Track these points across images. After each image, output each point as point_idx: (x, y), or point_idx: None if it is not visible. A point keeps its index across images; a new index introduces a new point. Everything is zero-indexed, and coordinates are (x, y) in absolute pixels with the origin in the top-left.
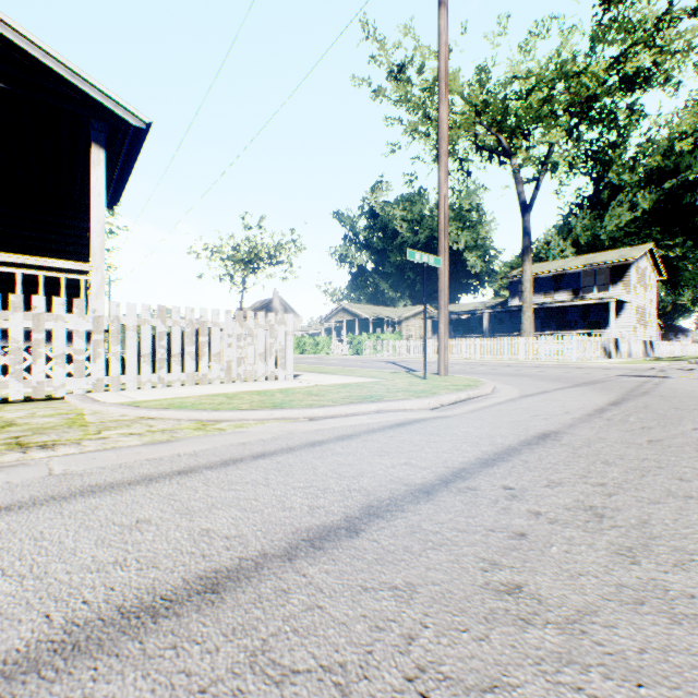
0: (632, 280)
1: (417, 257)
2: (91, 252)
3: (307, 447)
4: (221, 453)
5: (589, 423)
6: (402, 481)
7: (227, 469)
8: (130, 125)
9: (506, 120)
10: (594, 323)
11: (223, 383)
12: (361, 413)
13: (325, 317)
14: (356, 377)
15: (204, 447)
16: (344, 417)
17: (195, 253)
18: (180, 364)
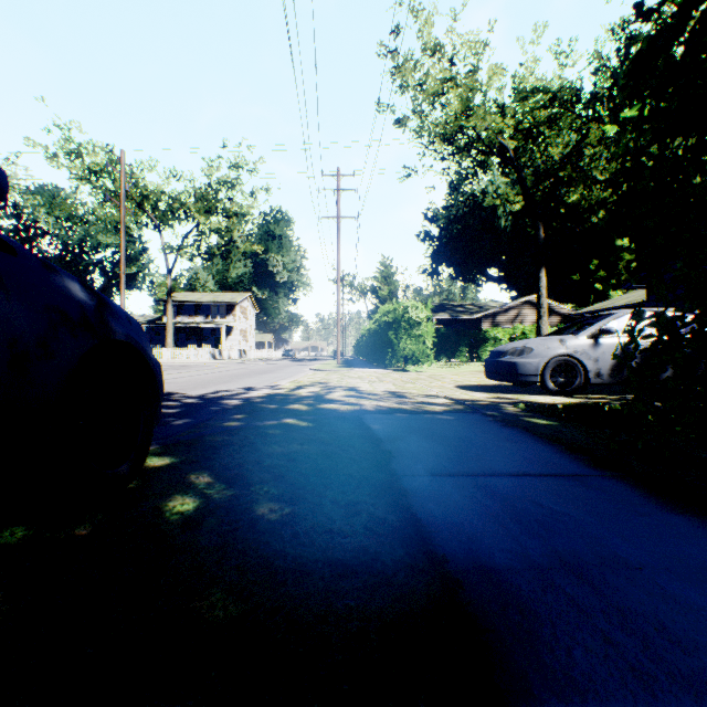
0: (238, 314)
1: None
2: None
3: None
4: None
5: None
6: None
7: None
8: None
9: (158, 209)
10: (219, 338)
11: None
12: None
13: None
14: None
15: None
16: None
17: None
18: None
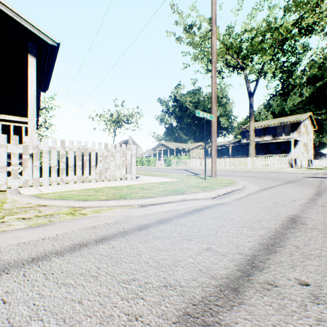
0: (301, 130)
1: (201, 114)
2: (39, 116)
3: (136, 231)
4: (75, 236)
5: (313, 209)
6: (210, 272)
7: (71, 256)
8: (48, 45)
9: (241, 52)
10: (283, 151)
11: (97, 181)
12: (172, 201)
13: (153, 148)
14: (168, 178)
15: (65, 231)
16: (162, 204)
17: (92, 118)
18: (73, 171)
